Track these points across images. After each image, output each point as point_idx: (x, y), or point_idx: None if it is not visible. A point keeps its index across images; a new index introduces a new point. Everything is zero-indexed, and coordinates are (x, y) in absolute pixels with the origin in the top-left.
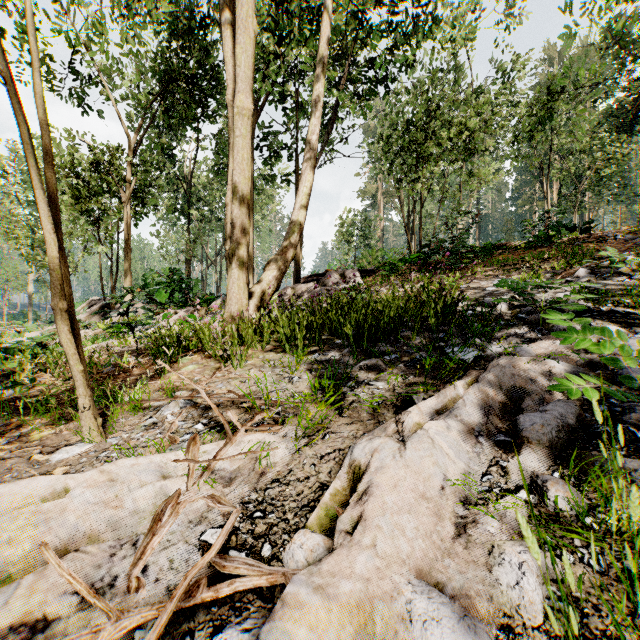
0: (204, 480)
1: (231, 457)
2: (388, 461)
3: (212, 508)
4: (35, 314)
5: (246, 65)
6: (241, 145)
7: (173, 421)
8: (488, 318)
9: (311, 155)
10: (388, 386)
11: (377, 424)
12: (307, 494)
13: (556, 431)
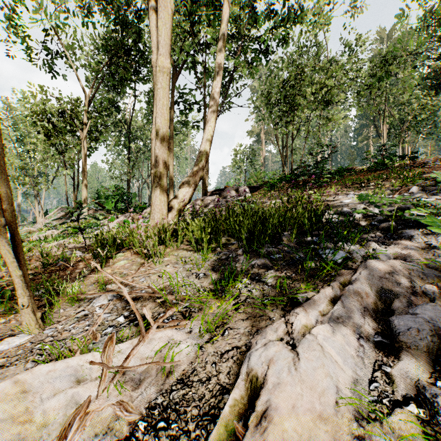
0: (115, 384)
1: (138, 366)
2: (284, 376)
3: (119, 416)
4: (23, 217)
5: (165, 35)
6: (162, 95)
7: (100, 314)
8: (350, 226)
9: (214, 103)
10: (275, 283)
11: (268, 320)
12: (208, 399)
13: (430, 336)
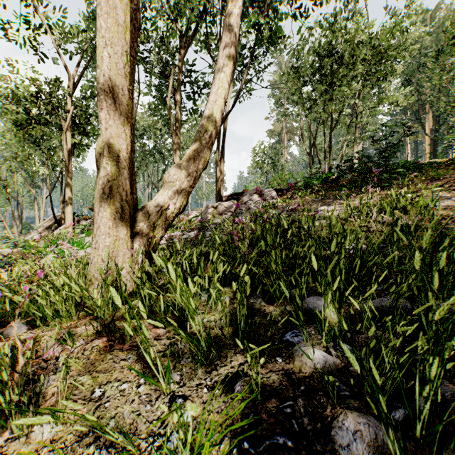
0: None
1: None
2: None
3: None
4: (29, 225)
5: None
6: None
7: None
8: None
9: (230, 34)
10: None
11: None
12: None
13: None
